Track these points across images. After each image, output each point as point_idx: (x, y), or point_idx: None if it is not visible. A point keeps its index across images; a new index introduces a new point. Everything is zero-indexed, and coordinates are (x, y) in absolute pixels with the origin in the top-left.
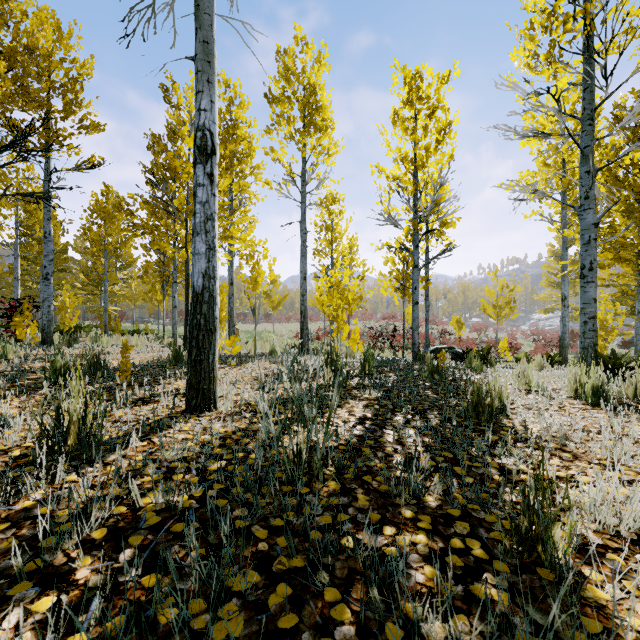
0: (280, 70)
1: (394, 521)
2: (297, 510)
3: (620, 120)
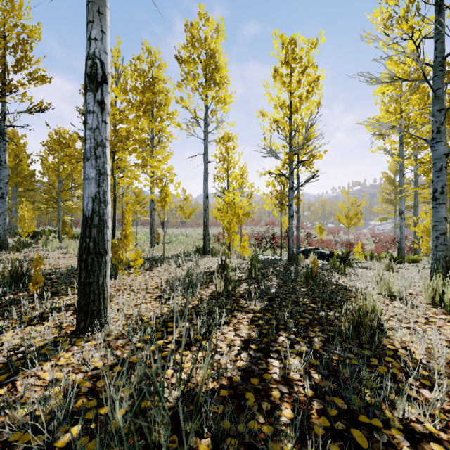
0: (188, 38)
1: None
2: None
3: None
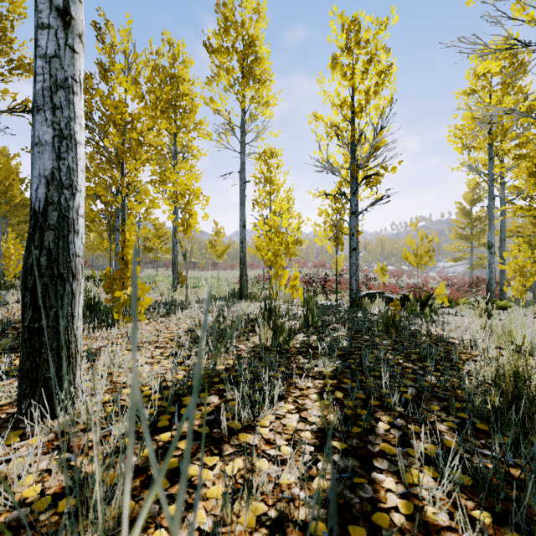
0: (219, 22)
1: None
2: None
3: None
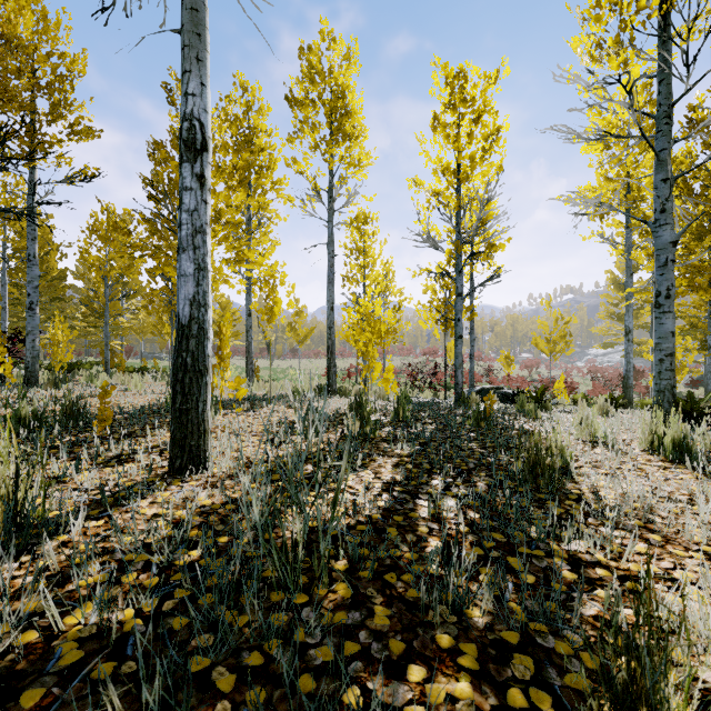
0: (303, 69)
1: (424, 654)
2: (286, 635)
3: (697, 124)
